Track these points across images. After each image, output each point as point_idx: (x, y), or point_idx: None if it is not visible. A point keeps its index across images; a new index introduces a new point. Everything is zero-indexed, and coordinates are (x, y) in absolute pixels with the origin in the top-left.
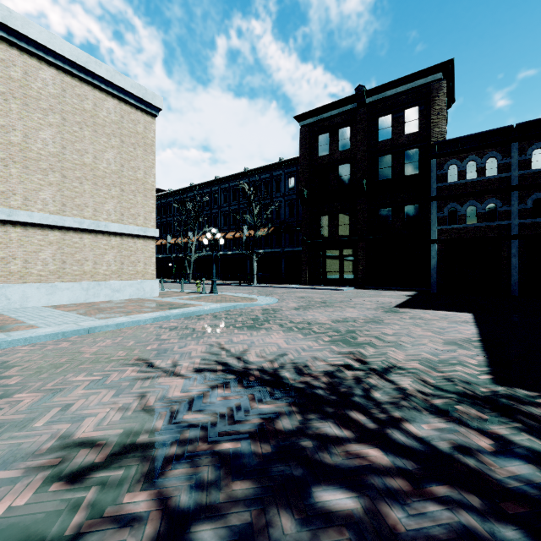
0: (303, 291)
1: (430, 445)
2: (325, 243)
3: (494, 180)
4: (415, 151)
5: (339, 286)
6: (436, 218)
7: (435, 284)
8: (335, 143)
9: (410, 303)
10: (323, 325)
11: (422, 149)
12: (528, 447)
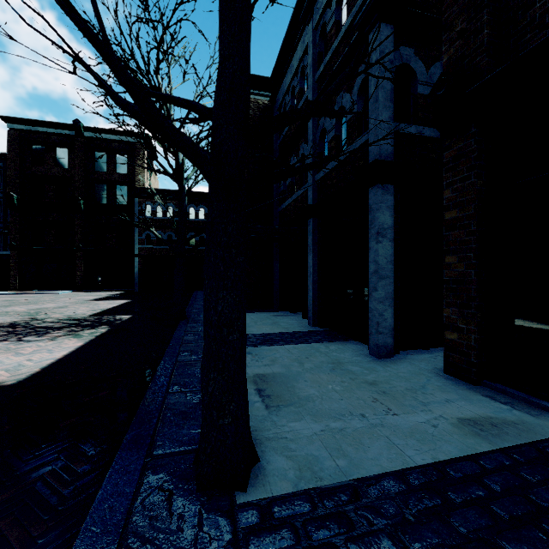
0: (10, 296)
1: (41, 326)
2: (40, 250)
3: (171, 220)
4: (125, 188)
5: (57, 291)
6: (138, 239)
7: (137, 285)
8: (52, 158)
9: (105, 298)
10: (19, 312)
11: (130, 188)
12: (72, 323)
